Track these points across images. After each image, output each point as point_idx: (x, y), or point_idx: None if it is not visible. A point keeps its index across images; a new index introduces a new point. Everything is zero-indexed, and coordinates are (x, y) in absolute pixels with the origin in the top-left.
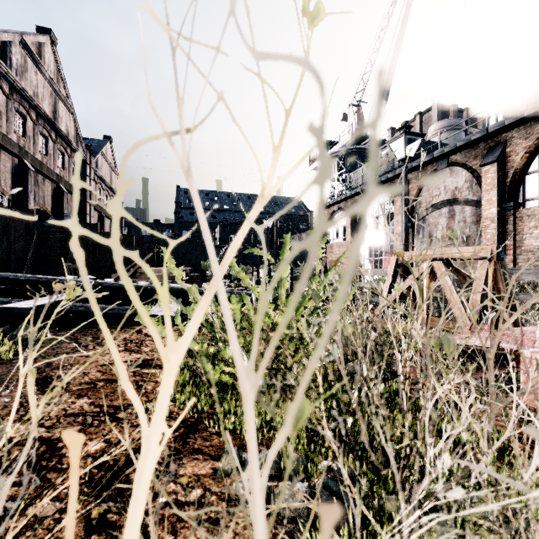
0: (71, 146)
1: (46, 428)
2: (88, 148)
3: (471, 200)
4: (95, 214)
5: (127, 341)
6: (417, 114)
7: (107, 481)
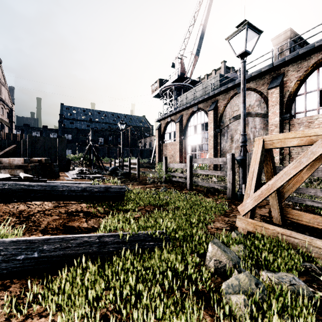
0: None
1: None
2: None
3: (260, 113)
4: None
5: None
6: (213, 70)
7: None
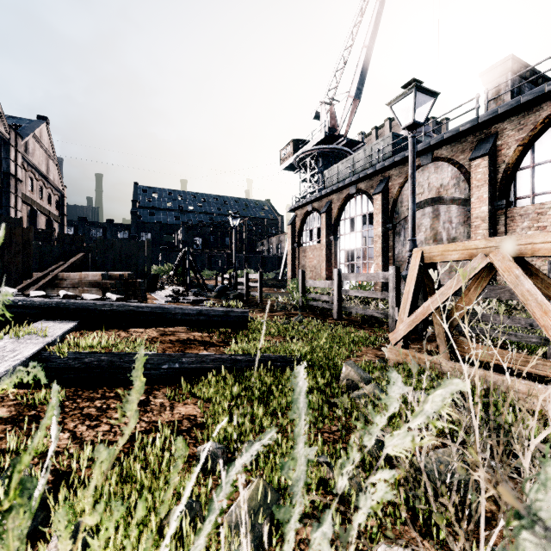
0: None
1: None
2: (11, 126)
3: (458, 199)
4: (25, 208)
5: None
6: (386, 120)
7: None
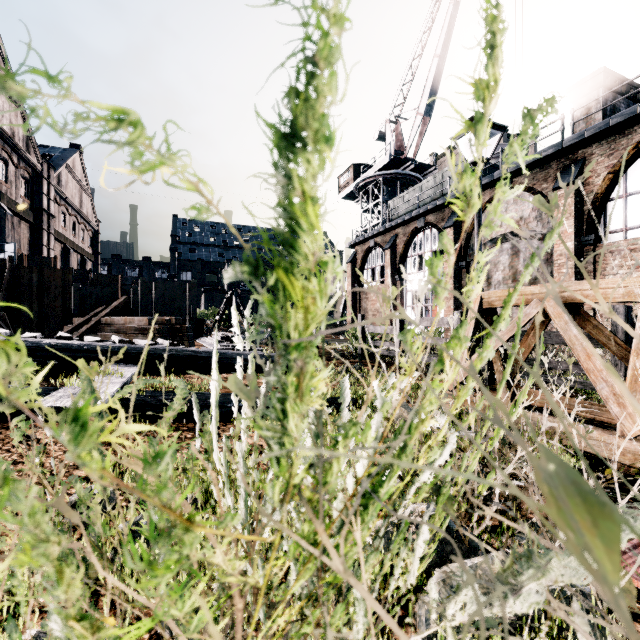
0: (18, 151)
1: None
2: (44, 157)
3: (540, 233)
4: (57, 246)
5: None
6: None
7: None
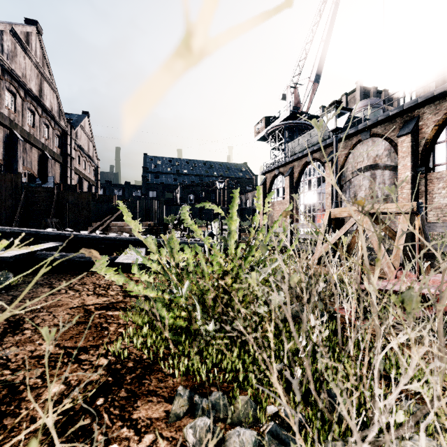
0: (54, 119)
1: (11, 370)
2: (68, 121)
3: (389, 166)
4: (75, 177)
5: (96, 285)
6: (343, 95)
7: (62, 426)
